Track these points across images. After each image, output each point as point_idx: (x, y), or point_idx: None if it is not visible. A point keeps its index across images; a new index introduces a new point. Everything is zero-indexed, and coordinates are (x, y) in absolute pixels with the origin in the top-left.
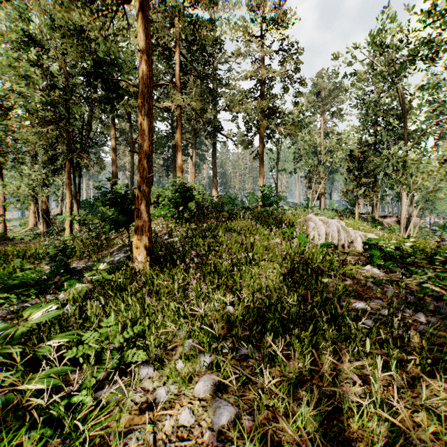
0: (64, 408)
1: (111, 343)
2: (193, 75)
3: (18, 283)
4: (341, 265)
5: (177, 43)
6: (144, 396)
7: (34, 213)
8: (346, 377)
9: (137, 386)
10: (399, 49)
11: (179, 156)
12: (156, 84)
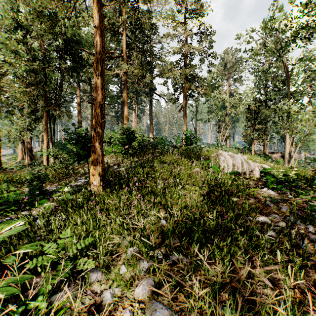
0: (24, 310)
1: (67, 252)
2: (135, 50)
3: (2, 202)
4: (245, 187)
5: (124, 27)
6: (93, 298)
7: (22, 150)
8: (258, 280)
9: (88, 289)
10: (285, 31)
11: (125, 109)
12: (107, 53)
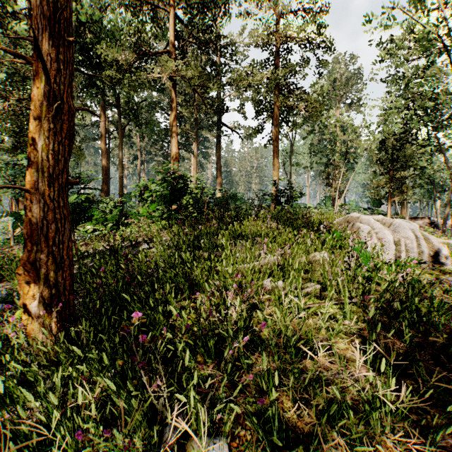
0: None
1: None
2: (191, 41)
3: None
4: None
5: (170, 2)
6: None
7: None
8: None
9: None
10: None
11: (173, 143)
12: None
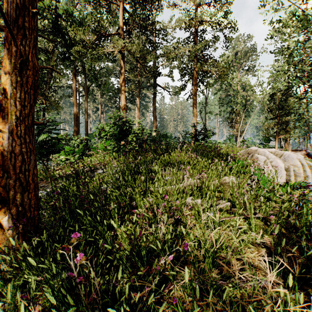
0: None
1: None
2: (134, 26)
3: None
4: None
5: None
6: None
7: None
8: None
9: None
10: None
11: (122, 98)
12: None
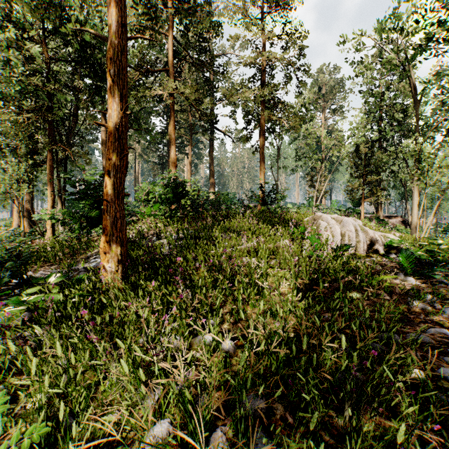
0: None
1: None
2: (187, 61)
3: None
4: (369, 273)
5: (170, 26)
6: None
7: (19, 213)
8: None
9: None
10: (414, 31)
11: (172, 150)
12: (131, 37)
